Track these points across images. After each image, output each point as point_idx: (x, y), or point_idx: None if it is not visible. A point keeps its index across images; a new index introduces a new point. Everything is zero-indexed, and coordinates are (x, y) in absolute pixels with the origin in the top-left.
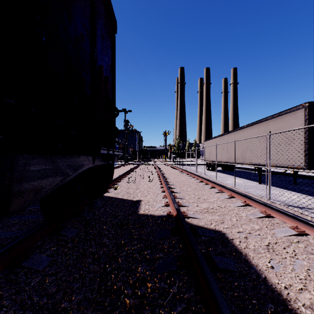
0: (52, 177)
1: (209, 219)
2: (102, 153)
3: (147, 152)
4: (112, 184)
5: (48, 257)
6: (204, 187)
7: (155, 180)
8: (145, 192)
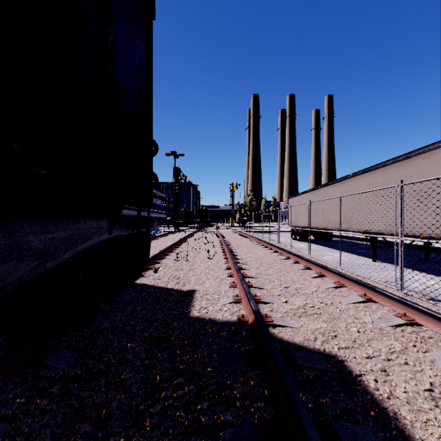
0: (6, 265)
1: (310, 328)
2: (127, 215)
3: (207, 213)
4: (151, 262)
5: (2, 424)
6: (293, 267)
7: (217, 256)
8: (203, 276)
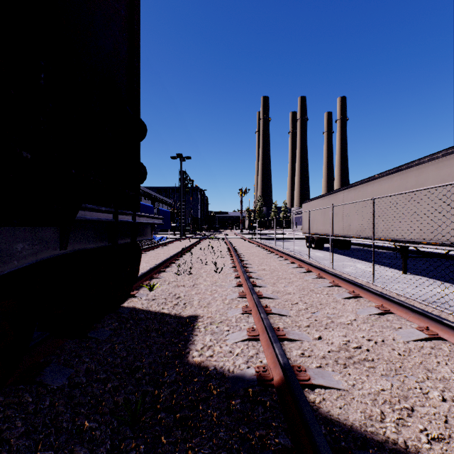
0: None
1: (367, 391)
2: (92, 219)
3: (215, 220)
4: (147, 277)
5: None
6: (317, 283)
7: (226, 268)
8: (208, 295)
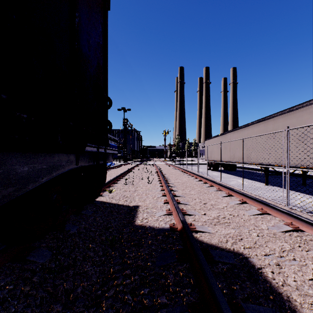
0: None
1: (222, 233)
2: (89, 151)
3: (147, 151)
4: (107, 186)
5: None
6: (209, 189)
7: (154, 181)
8: (144, 196)
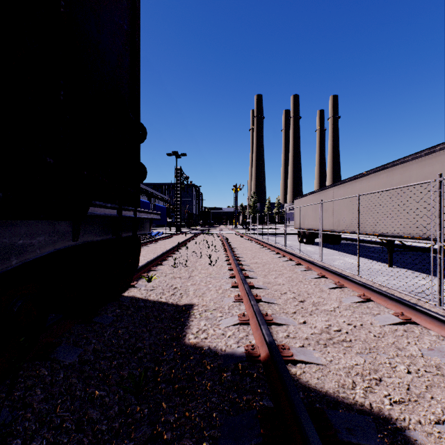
0: None
1: (343, 366)
2: (100, 214)
3: (210, 215)
4: (145, 269)
5: None
6: (305, 275)
7: (220, 261)
8: (203, 286)
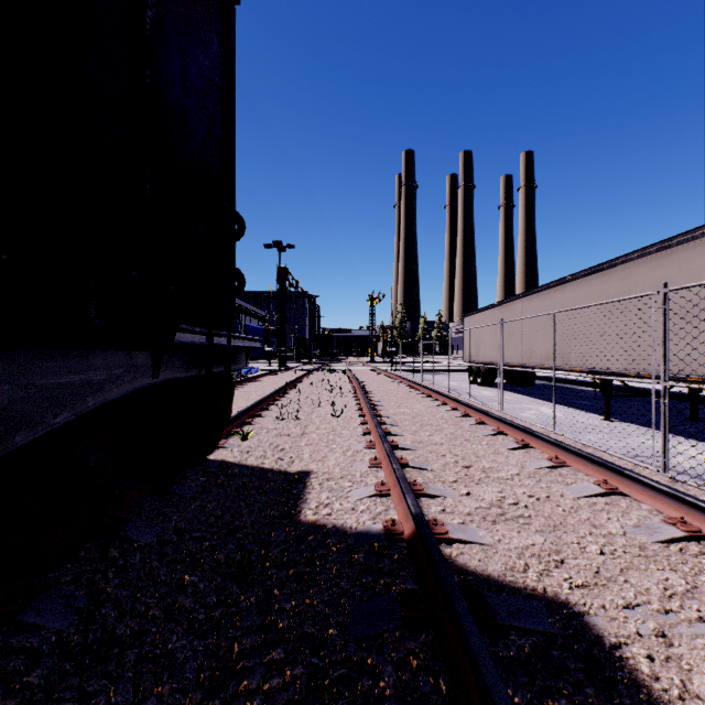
0: None
1: (514, 546)
2: (186, 342)
3: (332, 341)
4: (237, 423)
5: None
6: (475, 431)
7: (348, 411)
8: (323, 447)
